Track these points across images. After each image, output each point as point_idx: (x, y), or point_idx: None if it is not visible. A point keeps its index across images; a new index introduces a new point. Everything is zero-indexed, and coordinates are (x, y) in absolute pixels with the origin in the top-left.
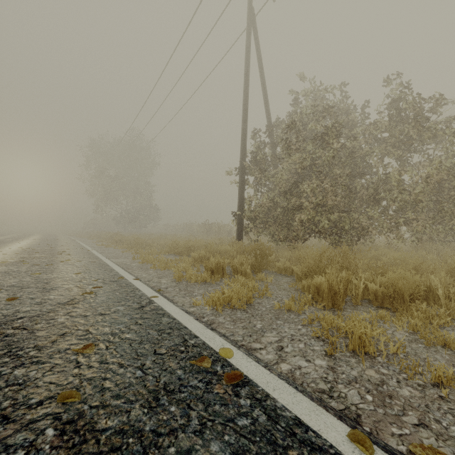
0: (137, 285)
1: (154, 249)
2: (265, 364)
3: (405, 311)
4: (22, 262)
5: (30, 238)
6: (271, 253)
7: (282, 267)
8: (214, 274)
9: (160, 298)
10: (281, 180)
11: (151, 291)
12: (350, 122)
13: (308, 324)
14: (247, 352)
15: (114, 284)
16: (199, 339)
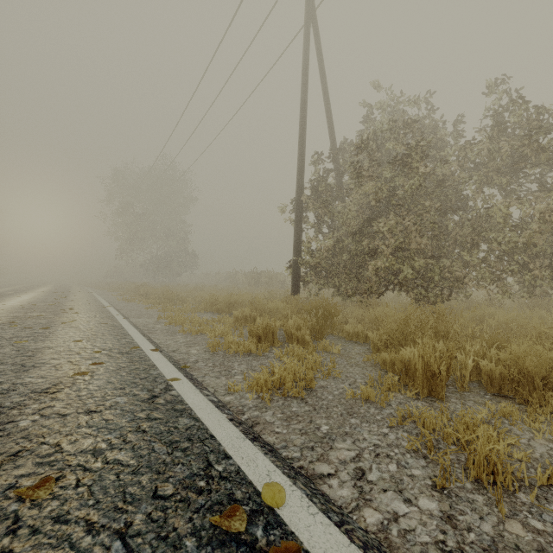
0: (154, 359)
1: (187, 306)
2: (339, 515)
3: (538, 404)
4: (11, 324)
5: (37, 290)
6: (337, 313)
7: (352, 332)
8: (261, 342)
9: (182, 382)
10: (349, 217)
11: (171, 370)
12: (438, 142)
13: (398, 425)
14: (307, 490)
15: (122, 357)
16: (231, 462)
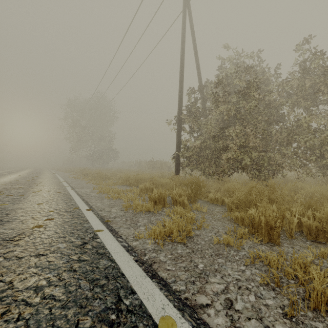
0: (88, 216)
1: (111, 181)
2: None
3: None
4: (1, 193)
5: (22, 172)
6: (204, 186)
7: (214, 198)
8: (156, 204)
9: (104, 232)
10: (210, 126)
11: (98, 223)
12: (265, 80)
13: (251, 264)
14: (193, 322)
15: (67, 214)
16: (136, 297)
